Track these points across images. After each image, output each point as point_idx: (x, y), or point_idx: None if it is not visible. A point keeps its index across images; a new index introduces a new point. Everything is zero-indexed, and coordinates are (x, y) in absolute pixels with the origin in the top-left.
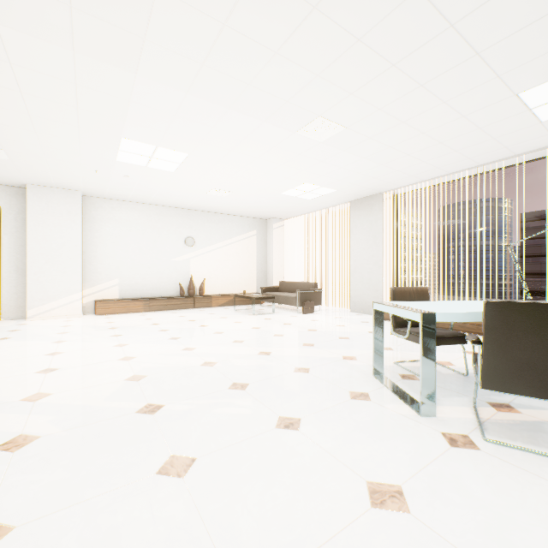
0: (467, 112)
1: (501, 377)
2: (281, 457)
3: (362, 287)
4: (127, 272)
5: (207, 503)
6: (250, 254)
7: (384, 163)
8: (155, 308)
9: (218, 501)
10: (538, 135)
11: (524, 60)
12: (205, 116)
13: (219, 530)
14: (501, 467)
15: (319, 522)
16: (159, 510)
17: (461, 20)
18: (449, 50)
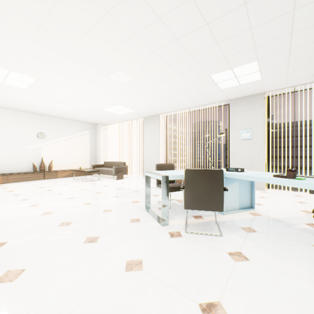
0: (191, 80)
1: (191, 203)
2: (82, 258)
3: (149, 164)
4: None
5: (28, 292)
6: (85, 145)
7: (157, 99)
8: (12, 180)
9: (36, 288)
10: (221, 95)
11: (210, 61)
12: (46, 57)
13: (33, 303)
14: (188, 242)
15: (96, 285)
16: None
17: (181, 38)
18: (178, 50)
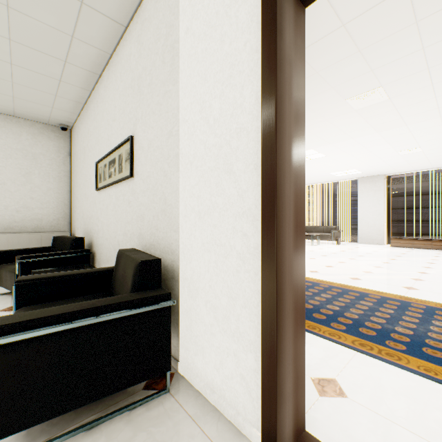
0: None
1: None
2: None
3: (368, 228)
4: None
5: None
6: None
7: (411, 163)
8: None
9: None
10: None
11: None
12: (372, 144)
13: None
14: None
15: None
16: None
17: None
18: None
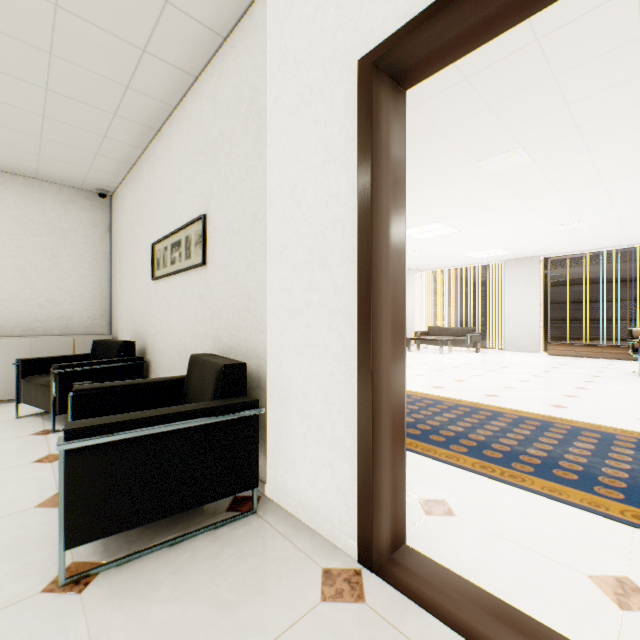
0: None
1: None
2: None
3: (518, 330)
4: None
5: None
6: None
7: (573, 241)
8: None
9: None
10: None
11: None
12: (518, 217)
13: None
14: None
15: None
16: None
17: None
18: None
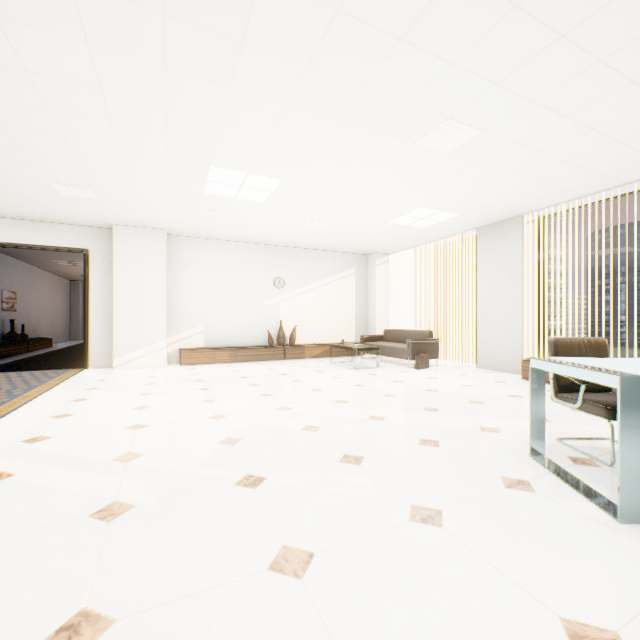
0: None
1: None
2: (425, 564)
3: (493, 336)
4: (212, 318)
5: (338, 621)
6: (348, 297)
7: (529, 175)
8: (242, 359)
9: (352, 619)
10: None
11: None
12: (305, 131)
13: None
14: None
15: None
16: (278, 622)
17: None
18: None
